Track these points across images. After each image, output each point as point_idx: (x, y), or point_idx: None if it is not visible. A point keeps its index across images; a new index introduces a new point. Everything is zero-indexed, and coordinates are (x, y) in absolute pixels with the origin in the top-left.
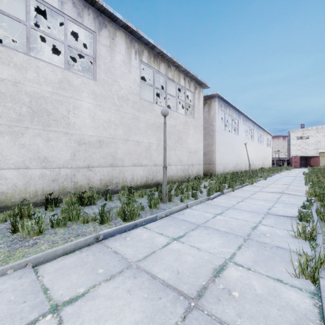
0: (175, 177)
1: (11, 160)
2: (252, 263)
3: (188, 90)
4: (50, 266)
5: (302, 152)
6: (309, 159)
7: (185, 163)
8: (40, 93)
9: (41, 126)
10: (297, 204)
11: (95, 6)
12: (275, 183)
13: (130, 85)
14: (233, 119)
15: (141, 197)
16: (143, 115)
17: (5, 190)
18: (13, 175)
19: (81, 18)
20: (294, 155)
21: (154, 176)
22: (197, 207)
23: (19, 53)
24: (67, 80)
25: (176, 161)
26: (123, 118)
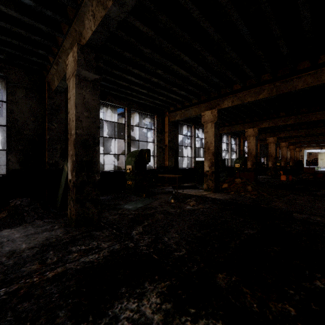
0: None
1: None
2: None
3: None
4: None
5: None
6: None
7: None
8: None
9: None
10: None
11: None
12: None
13: None
14: None
15: None
16: None
17: None
18: None
19: None
20: None
21: None
22: None
23: None
24: None
25: None
26: None
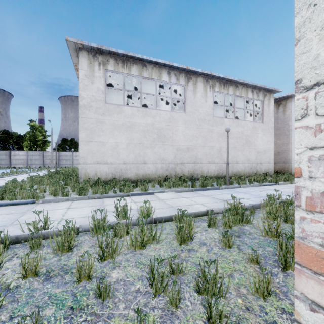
0: (243, 172)
1: (151, 160)
2: (255, 200)
3: (256, 100)
4: (179, 193)
5: None
6: None
7: (252, 161)
8: (161, 127)
9: (161, 143)
10: None
11: (185, 70)
12: None
13: (206, 109)
14: None
15: (213, 182)
16: (216, 128)
17: (149, 173)
18: (152, 166)
19: (178, 81)
20: None
21: (223, 171)
22: (248, 188)
23: (153, 110)
24: (172, 117)
25: (244, 160)
26: (201, 132)
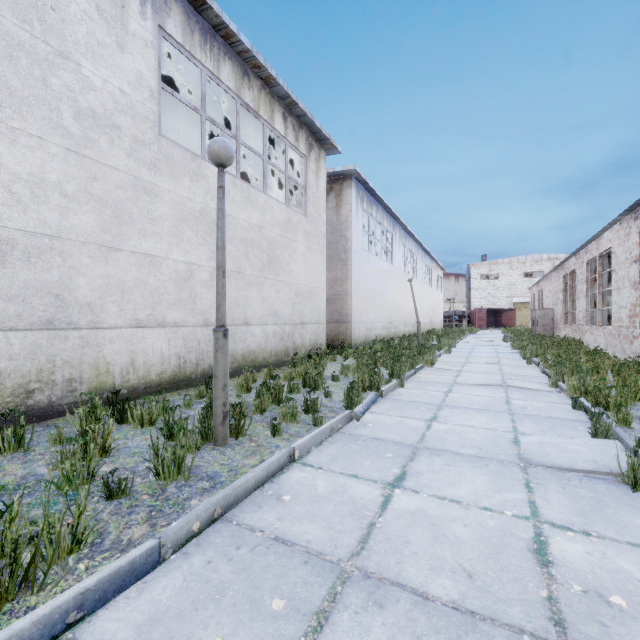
0: (263, 354)
1: None
2: None
3: (294, 148)
4: None
5: (489, 302)
6: (499, 314)
7: (285, 319)
8: None
9: None
10: (561, 419)
11: None
12: (471, 360)
13: (124, 86)
14: (383, 231)
15: (147, 425)
16: (170, 184)
17: None
18: None
19: None
20: (477, 306)
21: (202, 355)
22: (324, 454)
23: None
24: None
25: (265, 314)
26: (97, 179)
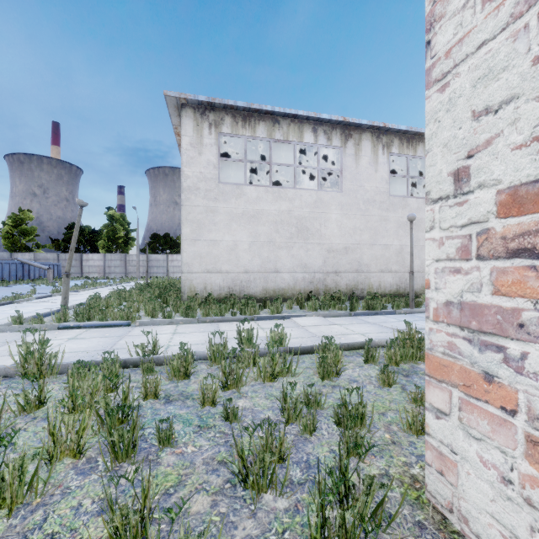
0: None
1: (287, 267)
2: None
3: None
4: (329, 319)
5: None
6: None
7: None
8: (302, 215)
9: (303, 240)
10: None
11: (342, 124)
12: None
13: (377, 184)
14: None
15: (387, 303)
16: (393, 214)
17: (284, 287)
18: (288, 277)
19: (330, 141)
20: None
21: (407, 285)
22: None
23: (290, 190)
24: (320, 199)
25: None
26: (369, 221)
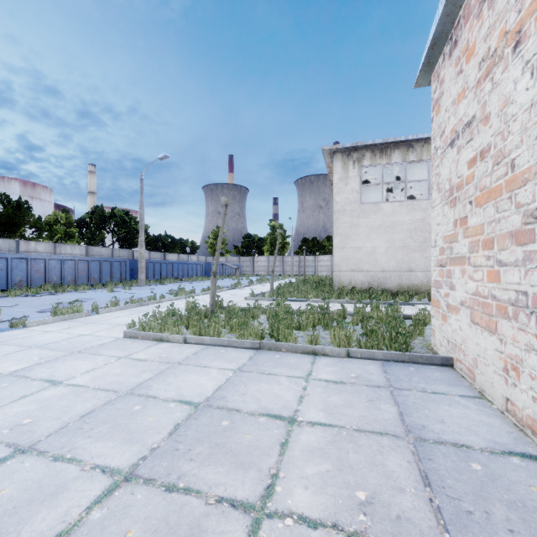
0: None
1: (420, 266)
2: None
3: None
4: None
5: None
6: None
7: None
8: None
9: None
10: None
11: None
12: None
13: None
14: None
15: None
16: None
17: (417, 284)
18: (421, 276)
19: None
20: None
21: None
22: None
23: (424, 201)
24: None
25: None
26: None
